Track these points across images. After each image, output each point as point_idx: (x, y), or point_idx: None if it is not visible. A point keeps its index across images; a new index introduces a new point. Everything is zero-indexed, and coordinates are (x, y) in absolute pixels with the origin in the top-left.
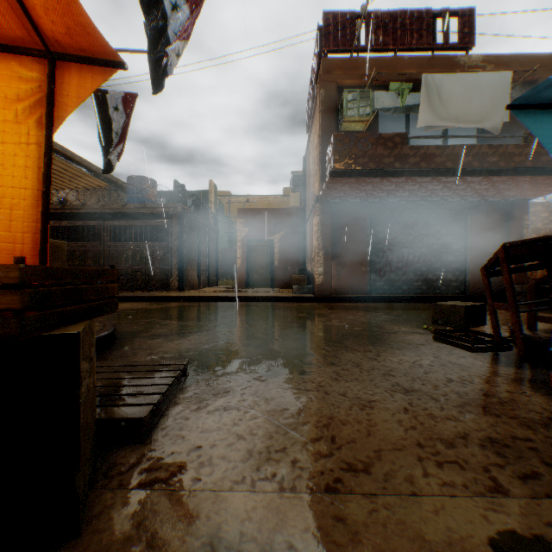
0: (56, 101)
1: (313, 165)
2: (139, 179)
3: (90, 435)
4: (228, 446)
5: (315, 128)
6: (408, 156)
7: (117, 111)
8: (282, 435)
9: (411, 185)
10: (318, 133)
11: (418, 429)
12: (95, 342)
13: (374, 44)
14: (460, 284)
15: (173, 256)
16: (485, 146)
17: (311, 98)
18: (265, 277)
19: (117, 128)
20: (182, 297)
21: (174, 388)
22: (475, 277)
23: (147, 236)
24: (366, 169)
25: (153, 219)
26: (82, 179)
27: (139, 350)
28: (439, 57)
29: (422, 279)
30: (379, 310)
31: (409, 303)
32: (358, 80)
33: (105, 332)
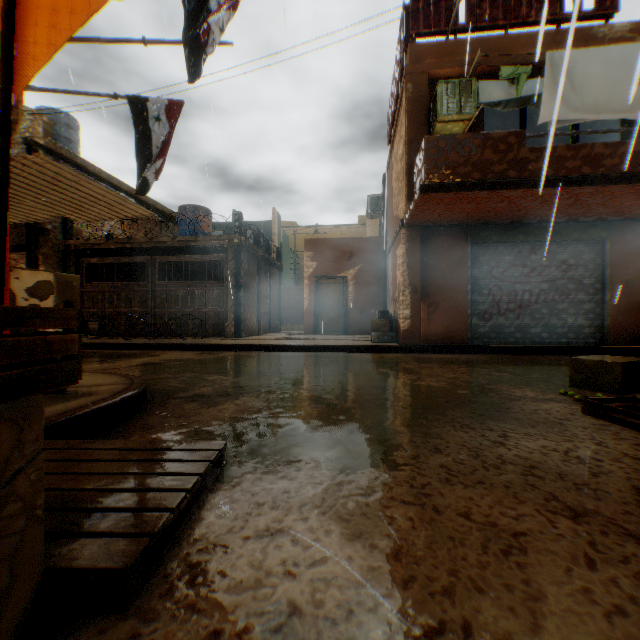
0: (18, 53)
1: (397, 182)
2: (191, 209)
3: (1, 628)
4: (269, 633)
5: (399, 136)
6: (526, 161)
7: (160, 123)
8: (368, 609)
9: (530, 201)
10: (404, 139)
11: (632, 615)
12: (36, 438)
13: (478, 21)
14: (594, 330)
15: (229, 297)
16: (637, 142)
17: (394, 99)
18: (336, 321)
19: (160, 142)
20: (237, 345)
21: (200, 489)
22: (617, 321)
23: (201, 274)
24: (468, 181)
25: (205, 253)
26: (123, 207)
27: (169, 419)
28: (567, 30)
29: (541, 325)
30: (486, 365)
31: (524, 355)
32: (456, 69)
33: (128, 393)
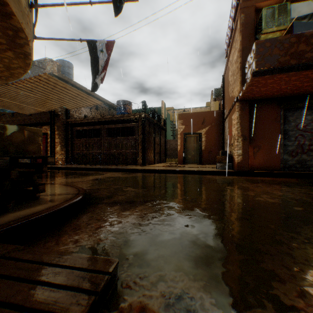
0: None
1: (232, 76)
2: (122, 102)
3: None
4: None
5: (234, 49)
6: None
7: (102, 53)
8: None
9: None
10: (238, 48)
11: None
12: None
13: None
14: None
15: (139, 144)
16: None
17: (230, 29)
18: (195, 157)
19: (102, 63)
20: (143, 169)
21: None
22: None
23: (127, 134)
24: (286, 66)
25: (128, 123)
26: (87, 100)
27: (93, 220)
28: None
29: None
30: (300, 186)
31: None
32: (274, 0)
33: (71, 202)
